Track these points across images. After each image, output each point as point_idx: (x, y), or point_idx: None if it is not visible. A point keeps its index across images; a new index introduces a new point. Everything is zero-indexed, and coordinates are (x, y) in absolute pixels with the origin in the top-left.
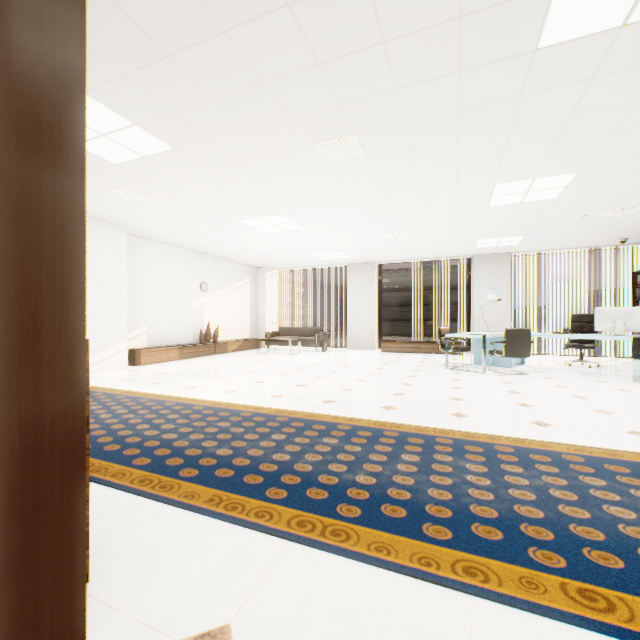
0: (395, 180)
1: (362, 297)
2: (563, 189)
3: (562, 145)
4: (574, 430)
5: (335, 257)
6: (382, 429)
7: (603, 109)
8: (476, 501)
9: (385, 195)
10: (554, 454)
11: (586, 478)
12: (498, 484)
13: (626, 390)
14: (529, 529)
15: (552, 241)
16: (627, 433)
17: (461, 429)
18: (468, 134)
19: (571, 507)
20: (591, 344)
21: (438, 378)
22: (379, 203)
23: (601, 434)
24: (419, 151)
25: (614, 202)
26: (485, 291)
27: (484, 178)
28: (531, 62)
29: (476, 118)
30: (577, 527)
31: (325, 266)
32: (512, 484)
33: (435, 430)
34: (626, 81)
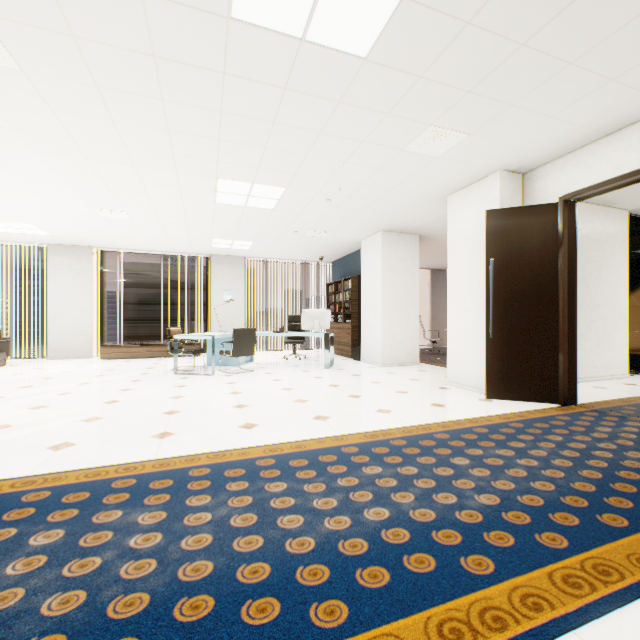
0: (88, 132)
1: (73, 290)
2: (278, 202)
3: (271, 154)
4: (276, 426)
5: (22, 230)
6: (23, 492)
7: (298, 128)
8: (126, 588)
9: (79, 151)
10: (251, 462)
11: (272, 485)
12: (172, 536)
13: (320, 377)
14: (186, 607)
15: (276, 251)
16: (314, 419)
17: (159, 456)
18: (175, 100)
19: (248, 537)
20: (301, 340)
21: (161, 387)
22: (73, 161)
23: (295, 425)
24: (114, 98)
25: (314, 224)
26: (223, 291)
27: (205, 167)
28: (228, 33)
29: (180, 81)
30: (246, 569)
31: (8, 242)
32: (191, 528)
33: (119, 468)
34: (311, 106)
